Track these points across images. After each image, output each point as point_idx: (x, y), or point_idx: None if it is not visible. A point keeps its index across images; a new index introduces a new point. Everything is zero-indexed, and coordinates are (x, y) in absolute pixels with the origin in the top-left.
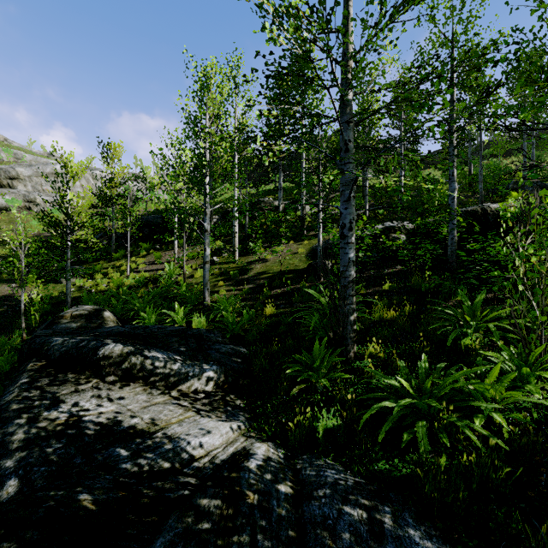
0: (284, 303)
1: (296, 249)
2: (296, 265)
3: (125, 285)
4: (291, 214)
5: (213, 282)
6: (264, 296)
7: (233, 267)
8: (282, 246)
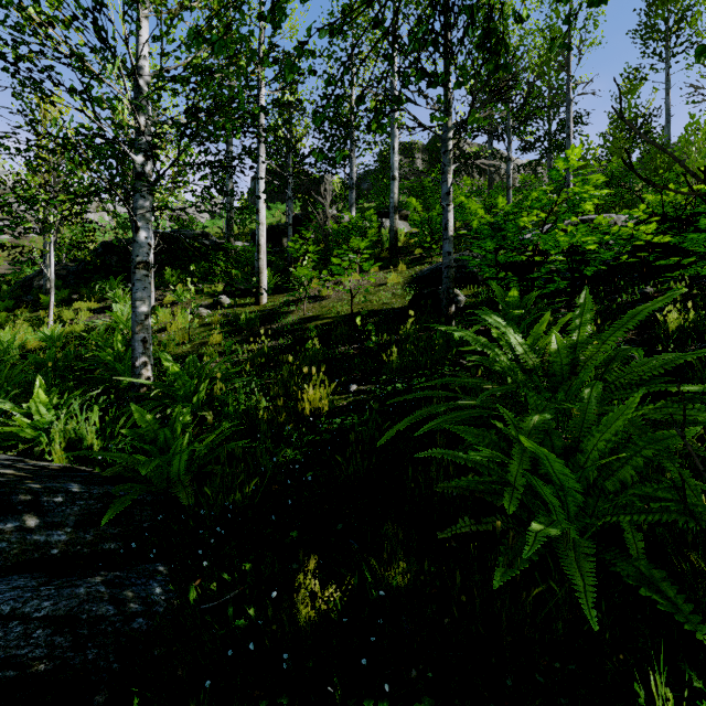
0: (360, 379)
1: (383, 279)
2: (385, 301)
3: (27, 348)
4: (372, 218)
5: (202, 337)
6: (306, 363)
7: (253, 311)
8: (354, 255)
